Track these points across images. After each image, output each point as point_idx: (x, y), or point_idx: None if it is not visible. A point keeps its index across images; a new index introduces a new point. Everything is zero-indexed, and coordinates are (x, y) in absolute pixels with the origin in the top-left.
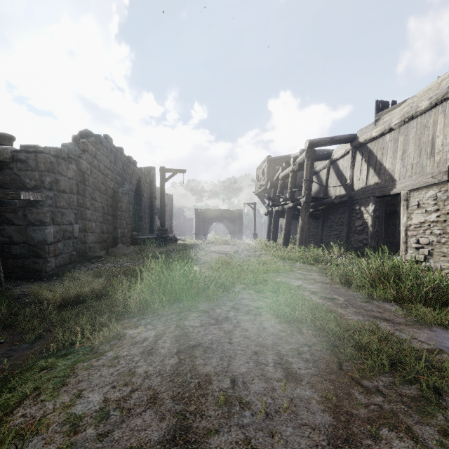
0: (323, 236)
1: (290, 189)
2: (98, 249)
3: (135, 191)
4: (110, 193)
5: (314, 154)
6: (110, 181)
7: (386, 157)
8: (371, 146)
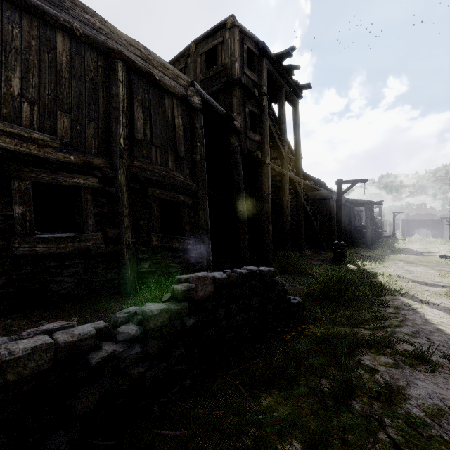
0: None
1: None
2: None
3: None
4: None
5: None
6: None
7: None
8: None
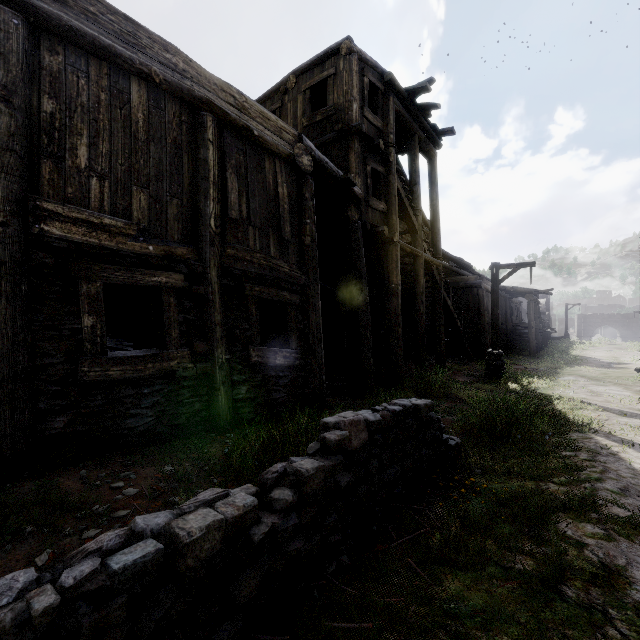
0: None
1: None
2: None
3: None
4: None
5: None
6: None
7: None
8: None
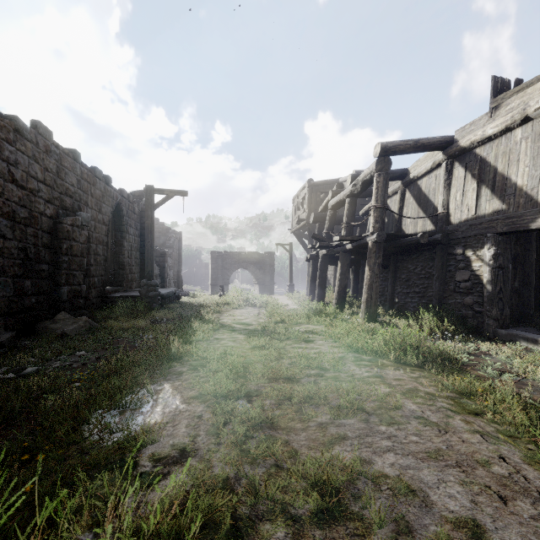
0: (396, 294)
1: (347, 223)
2: (1, 328)
3: (108, 223)
4: (45, 225)
5: (389, 166)
6: (45, 203)
7: (518, 166)
8: (483, 152)
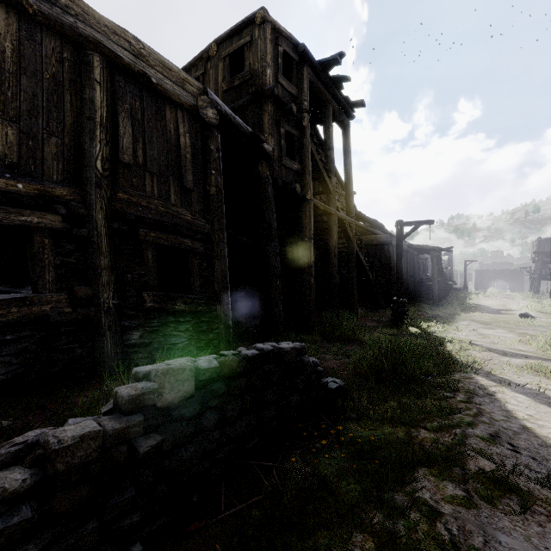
0: None
1: (536, 269)
2: None
3: None
4: None
5: (544, 257)
6: None
7: None
8: None
